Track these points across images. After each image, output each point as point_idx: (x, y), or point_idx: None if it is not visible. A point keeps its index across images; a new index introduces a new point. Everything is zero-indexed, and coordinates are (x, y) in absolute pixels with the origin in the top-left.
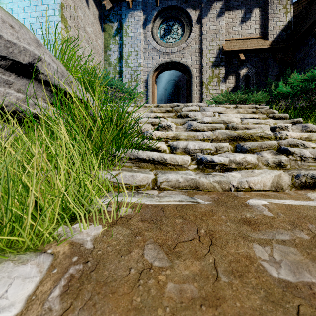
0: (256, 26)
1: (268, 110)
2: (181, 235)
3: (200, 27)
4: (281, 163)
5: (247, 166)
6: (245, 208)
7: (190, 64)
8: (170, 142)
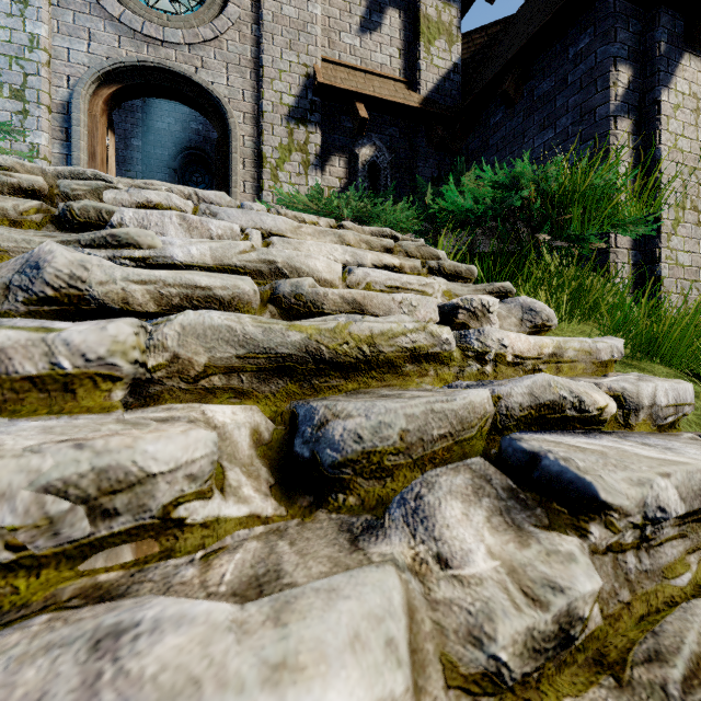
0: (392, 52)
1: (426, 250)
2: None
3: None
4: (571, 628)
5: None
6: None
7: (227, 95)
8: None
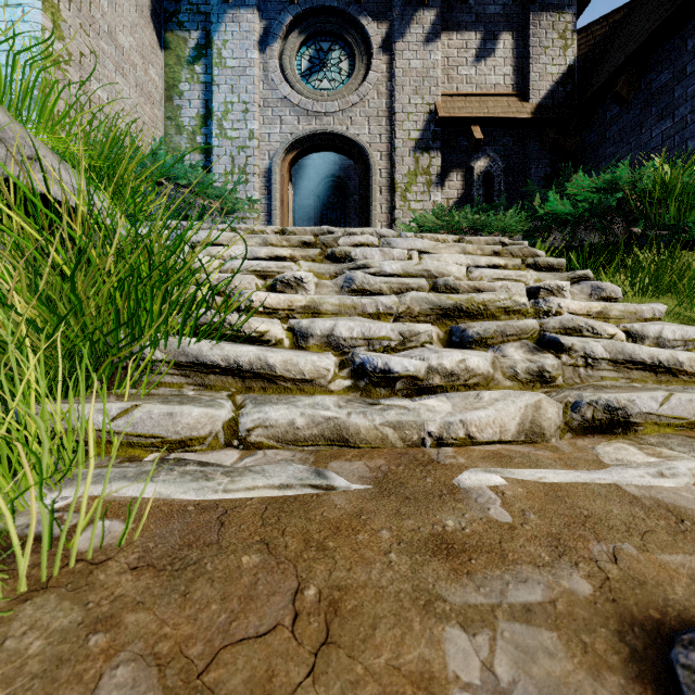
0: (505, 71)
1: (526, 250)
2: (241, 616)
3: (390, 61)
4: (543, 373)
5: (469, 380)
6: (448, 498)
7: (368, 141)
8: (292, 320)
